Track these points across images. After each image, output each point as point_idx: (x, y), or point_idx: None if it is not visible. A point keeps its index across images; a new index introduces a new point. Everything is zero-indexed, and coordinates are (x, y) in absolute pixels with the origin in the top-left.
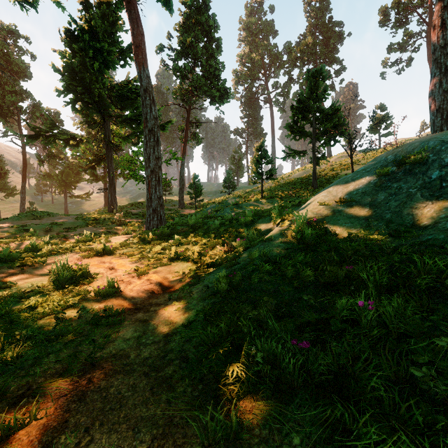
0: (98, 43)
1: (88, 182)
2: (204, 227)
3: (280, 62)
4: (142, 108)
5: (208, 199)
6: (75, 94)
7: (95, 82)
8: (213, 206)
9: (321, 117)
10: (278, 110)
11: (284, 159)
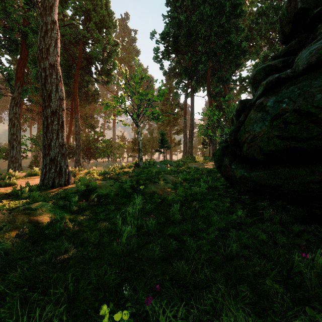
0: None
1: None
2: None
3: None
4: None
5: None
6: None
7: None
8: None
9: None
10: None
11: None
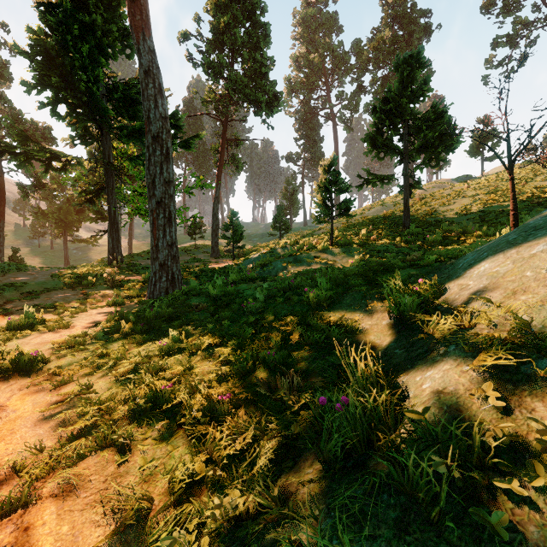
0: (88, 16)
1: (91, 221)
2: (236, 305)
3: (346, 66)
4: (142, 101)
5: (252, 244)
6: (54, 91)
7: (79, 69)
8: (257, 256)
9: (416, 126)
10: (344, 128)
11: (360, 187)
